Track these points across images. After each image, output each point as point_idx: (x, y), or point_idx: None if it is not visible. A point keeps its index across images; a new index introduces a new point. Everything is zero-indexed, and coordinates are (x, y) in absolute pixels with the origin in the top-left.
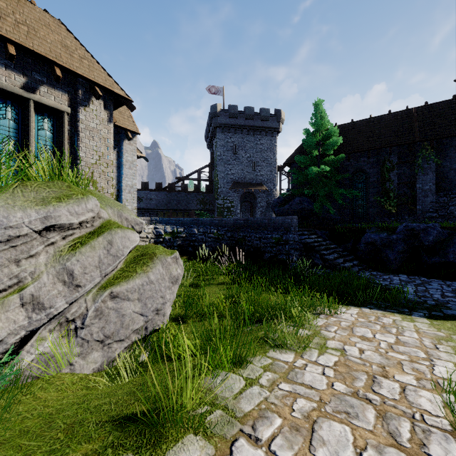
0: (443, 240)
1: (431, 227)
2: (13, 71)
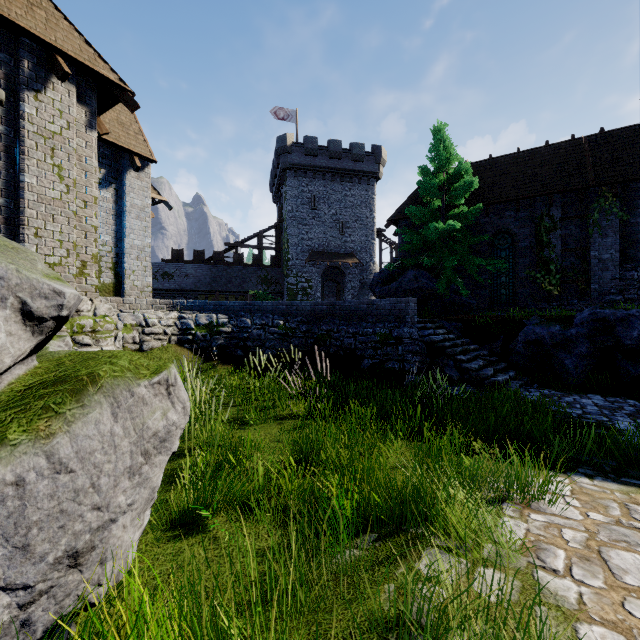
0: None
1: (634, 316)
2: None
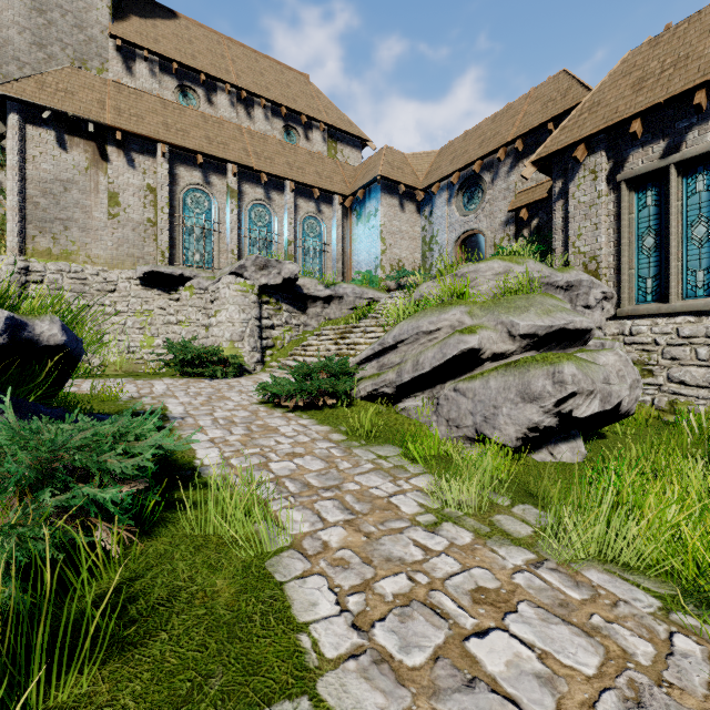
0: None
1: None
2: (650, 144)
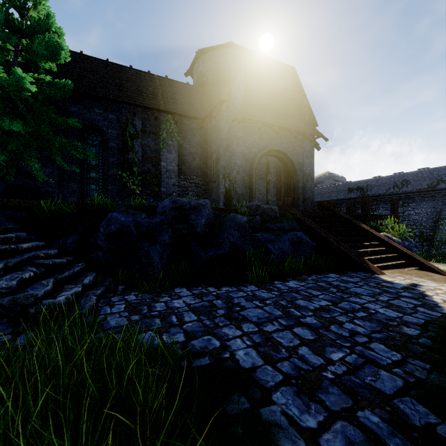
0: (213, 224)
1: (202, 205)
2: None
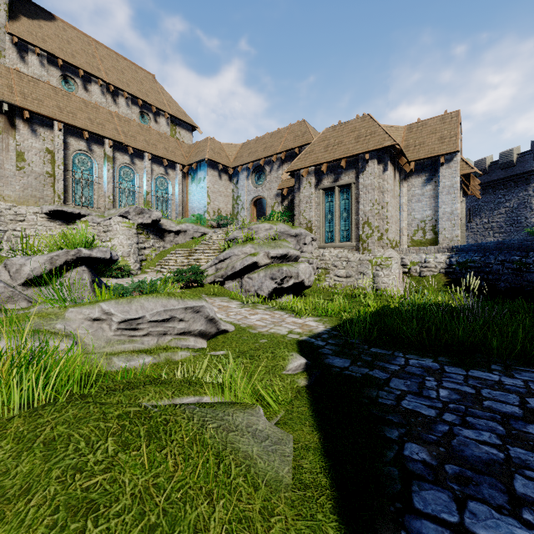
0: None
1: None
2: (329, 176)
